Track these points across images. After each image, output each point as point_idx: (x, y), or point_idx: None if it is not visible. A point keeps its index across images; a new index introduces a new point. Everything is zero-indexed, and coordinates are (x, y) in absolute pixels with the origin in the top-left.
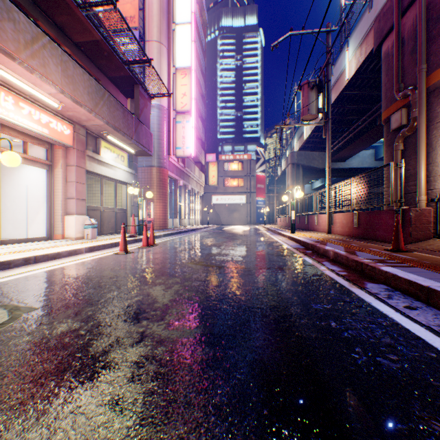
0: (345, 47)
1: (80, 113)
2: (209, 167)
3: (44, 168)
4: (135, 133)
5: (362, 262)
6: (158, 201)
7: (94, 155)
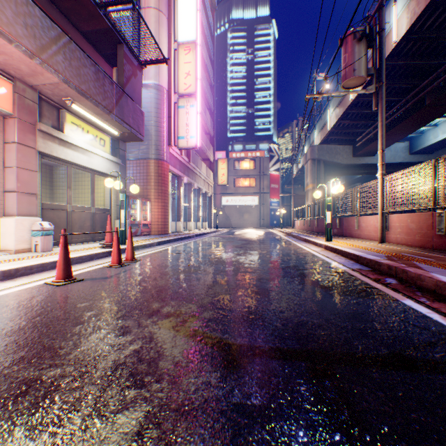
0: (391, 1)
1: (13, 56)
2: (218, 164)
3: None
4: (117, 105)
5: None
6: (156, 201)
7: (51, 130)
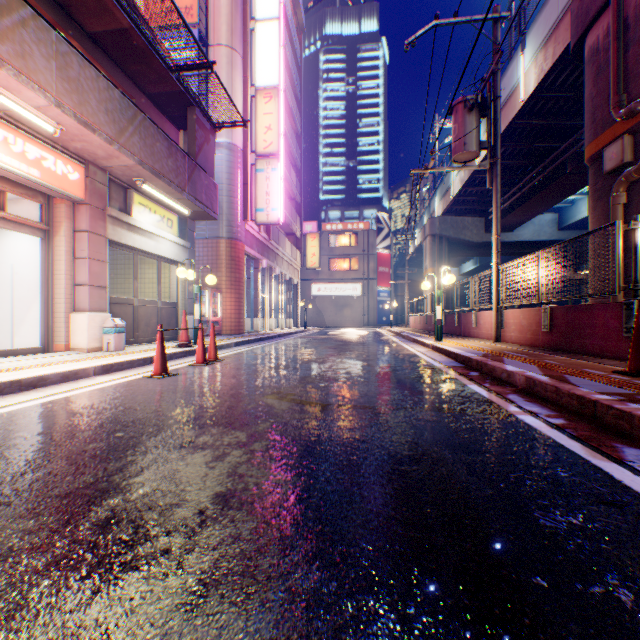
0: (519, 49)
1: (93, 143)
2: (307, 241)
3: (35, 234)
4: (189, 181)
5: (596, 401)
6: (228, 291)
7: (121, 215)
